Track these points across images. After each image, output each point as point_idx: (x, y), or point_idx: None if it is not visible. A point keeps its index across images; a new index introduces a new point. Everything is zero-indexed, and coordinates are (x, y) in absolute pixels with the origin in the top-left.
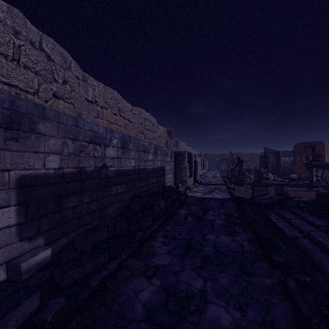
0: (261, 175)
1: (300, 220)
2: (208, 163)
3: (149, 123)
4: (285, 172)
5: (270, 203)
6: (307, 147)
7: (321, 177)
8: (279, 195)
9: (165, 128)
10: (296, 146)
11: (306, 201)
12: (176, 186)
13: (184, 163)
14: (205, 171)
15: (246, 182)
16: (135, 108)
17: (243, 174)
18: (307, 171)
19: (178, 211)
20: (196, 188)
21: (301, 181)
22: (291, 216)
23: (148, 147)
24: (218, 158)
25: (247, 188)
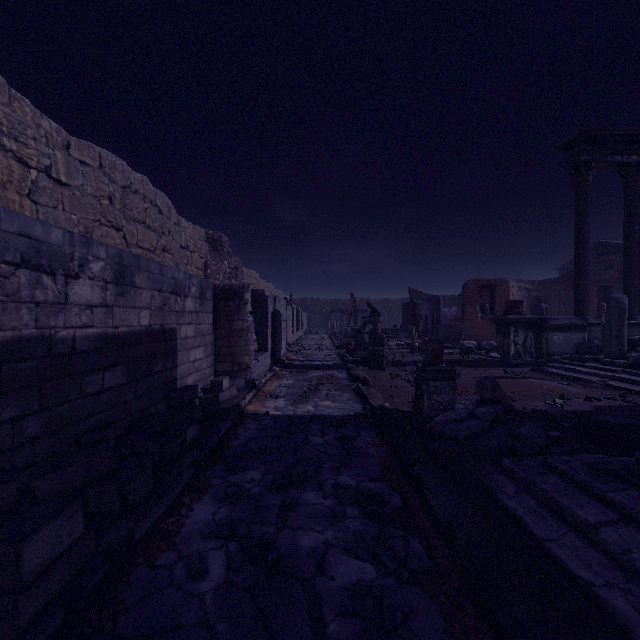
0: (439, 348)
1: (639, 537)
2: (308, 317)
3: (146, 205)
4: (449, 335)
5: (475, 432)
6: (483, 288)
7: (522, 346)
8: (491, 405)
9: (203, 229)
10: (466, 286)
11: (545, 415)
12: (211, 385)
13: (243, 316)
14: (301, 334)
15: (386, 358)
16: (83, 145)
17: (380, 341)
18: (498, 334)
19: (179, 512)
20: (276, 381)
21: (482, 354)
22: (583, 503)
23: (69, 252)
24: (327, 308)
25: (393, 377)
